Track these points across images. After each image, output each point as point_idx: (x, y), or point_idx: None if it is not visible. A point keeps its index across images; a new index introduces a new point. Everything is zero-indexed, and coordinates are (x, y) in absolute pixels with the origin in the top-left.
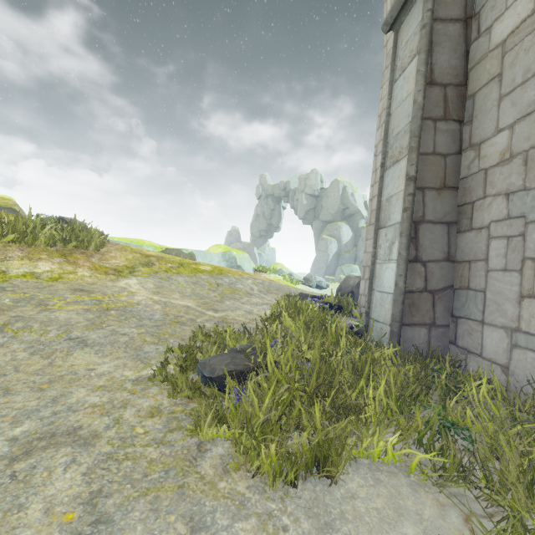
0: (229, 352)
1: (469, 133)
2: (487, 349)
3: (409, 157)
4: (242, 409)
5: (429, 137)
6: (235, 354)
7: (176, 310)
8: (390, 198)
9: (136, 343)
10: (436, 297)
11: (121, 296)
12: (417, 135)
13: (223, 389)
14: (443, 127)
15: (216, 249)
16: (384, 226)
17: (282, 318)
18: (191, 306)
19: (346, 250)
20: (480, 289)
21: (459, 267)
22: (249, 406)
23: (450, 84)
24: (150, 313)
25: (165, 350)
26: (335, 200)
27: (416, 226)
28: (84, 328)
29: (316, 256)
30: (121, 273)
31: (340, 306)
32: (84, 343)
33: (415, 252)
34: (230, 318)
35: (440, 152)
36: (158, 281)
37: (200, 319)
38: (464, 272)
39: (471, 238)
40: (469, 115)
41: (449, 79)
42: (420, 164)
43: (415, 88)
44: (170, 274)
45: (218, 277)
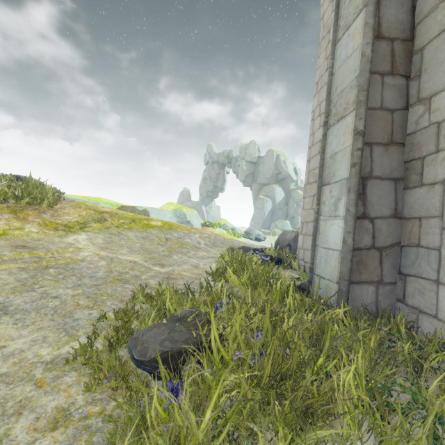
0: (168, 321)
1: (417, 88)
2: (444, 311)
3: (357, 111)
4: (176, 421)
5: (376, 91)
6: (174, 323)
7: (122, 266)
8: (335, 155)
9: (67, 307)
10: (384, 254)
11: (66, 252)
12: (366, 88)
13: (157, 374)
14: (390, 82)
15: (169, 207)
16: (329, 183)
17: (226, 272)
18: (137, 261)
19: (279, 208)
20: (433, 247)
21: (407, 223)
22: (185, 417)
23: (398, 38)
24: (92, 270)
25: (98, 316)
26: (270, 166)
27: (364, 181)
28: (10, 291)
29: (254, 213)
30: (71, 229)
31: (280, 259)
32: (4, 310)
33: (363, 208)
34: (176, 274)
35: (387, 107)
36: (108, 236)
37: (145, 276)
38: (413, 228)
39: (421, 194)
40: (416, 70)
41: (396, 34)
42: (368, 119)
43: (362, 41)
44: (121, 229)
45: (168, 231)
